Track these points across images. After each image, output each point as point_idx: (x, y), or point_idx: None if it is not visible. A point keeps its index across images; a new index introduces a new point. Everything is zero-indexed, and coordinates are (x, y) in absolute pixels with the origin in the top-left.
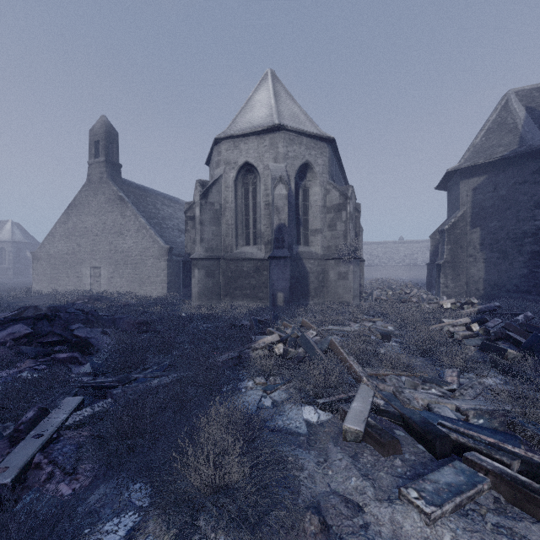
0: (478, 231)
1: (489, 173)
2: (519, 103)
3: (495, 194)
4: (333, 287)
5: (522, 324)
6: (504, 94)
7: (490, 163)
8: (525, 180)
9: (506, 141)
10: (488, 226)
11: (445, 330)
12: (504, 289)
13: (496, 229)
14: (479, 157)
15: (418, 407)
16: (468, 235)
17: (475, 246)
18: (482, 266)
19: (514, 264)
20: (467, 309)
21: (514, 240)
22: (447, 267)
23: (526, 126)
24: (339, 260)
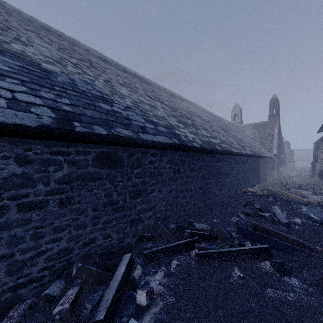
0: None
1: None
2: None
3: None
4: (288, 166)
5: None
6: None
7: None
8: None
9: None
10: None
11: (305, 170)
12: None
13: None
14: None
15: (298, 171)
16: None
17: None
18: None
19: None
20: None
21: None
22: None
23: None
24: (289, 162)
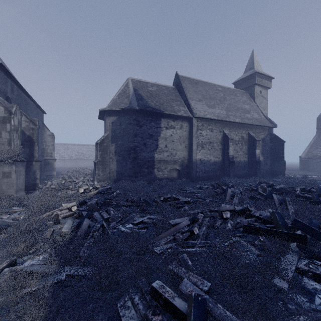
0: (114, 145)
1: (118, 116)
2: (132, 85)
3: (121, 127)
4: None
5: (99, 202)
6: (127, 78)
7: (119, 111)
8: (131, 122)
9: (125, 101)
10: (118, 143)
11: (54, 214)
12: (124, 175)
13: (121, 145)
14: (114, 106)
15: None
16: (110, 147)
17: (113, 153)
18: (115, 163)
19: (127, 163)
20: (93, 191)
21: (127, 151)
22: (99, 164)
23: (132, 97)
24: (3, 162)
